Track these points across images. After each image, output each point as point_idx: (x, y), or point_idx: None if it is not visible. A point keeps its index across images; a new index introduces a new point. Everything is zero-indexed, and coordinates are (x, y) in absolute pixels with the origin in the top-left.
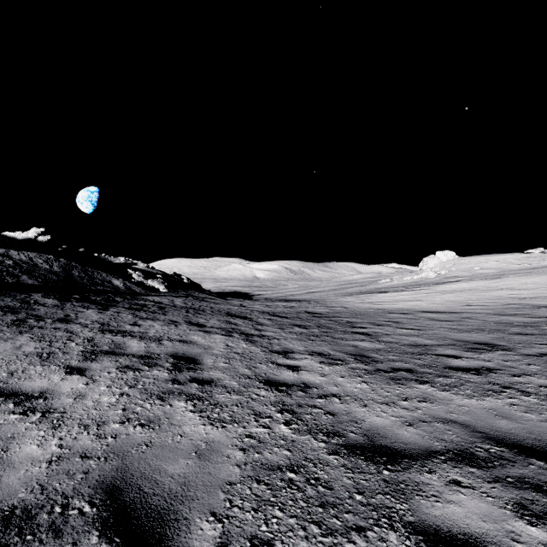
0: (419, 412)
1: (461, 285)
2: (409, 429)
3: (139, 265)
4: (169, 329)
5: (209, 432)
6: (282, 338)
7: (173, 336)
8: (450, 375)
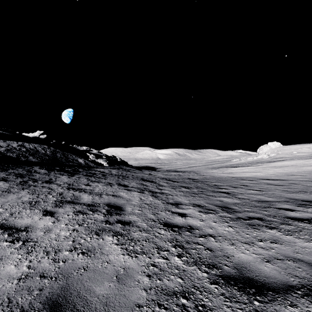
0: (272, 251)
1: (286, 163)
2: (268, 265)
3: (93, 151)
4: (107, 188)
5: (126, 260)
6: (174, 195)
7: (109, 192)
8: (290, 223)
